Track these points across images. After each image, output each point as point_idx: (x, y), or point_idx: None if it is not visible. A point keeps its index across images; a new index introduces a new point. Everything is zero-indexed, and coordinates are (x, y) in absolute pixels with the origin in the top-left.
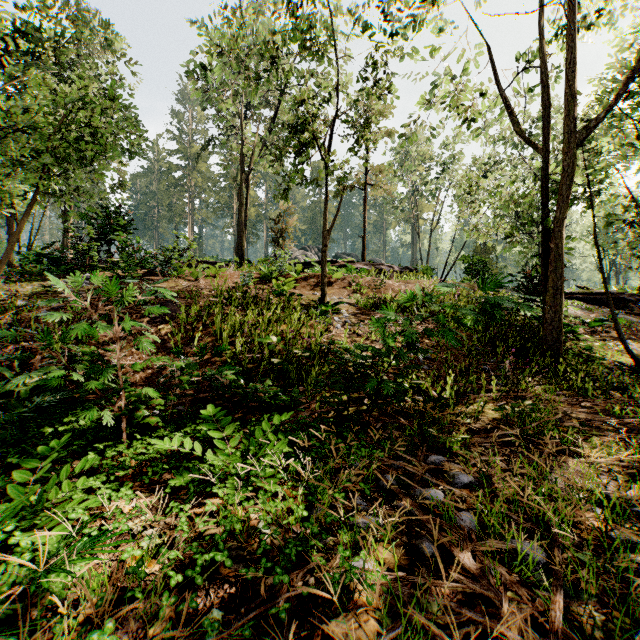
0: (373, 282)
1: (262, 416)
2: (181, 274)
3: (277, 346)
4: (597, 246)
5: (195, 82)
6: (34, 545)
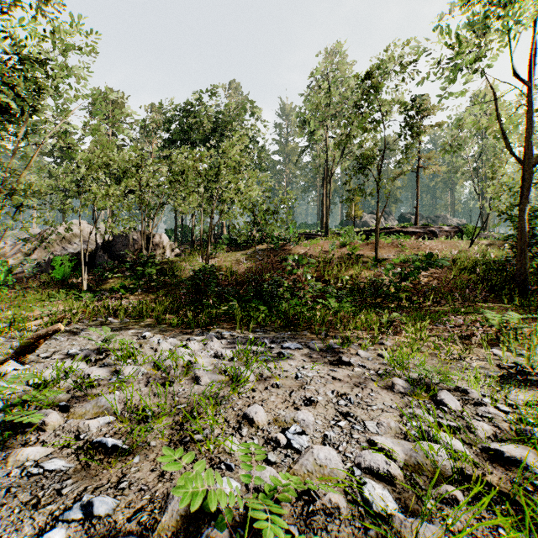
0: (415, 244)
1: None
2: (297, 245)
3: (349, 281)
4: None
5: (300, 130)
6: (299, 312)
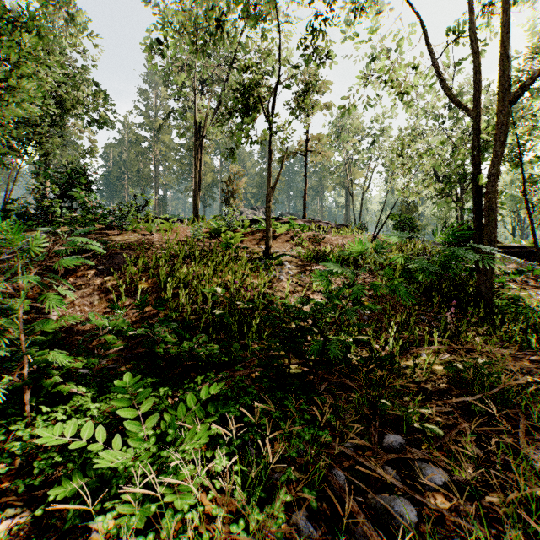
0: (313, 236)
1: (198, 374)
2: (137, 228)
3: (221, 297)
4: (526, 201)
5: (153, 57)
6: None
